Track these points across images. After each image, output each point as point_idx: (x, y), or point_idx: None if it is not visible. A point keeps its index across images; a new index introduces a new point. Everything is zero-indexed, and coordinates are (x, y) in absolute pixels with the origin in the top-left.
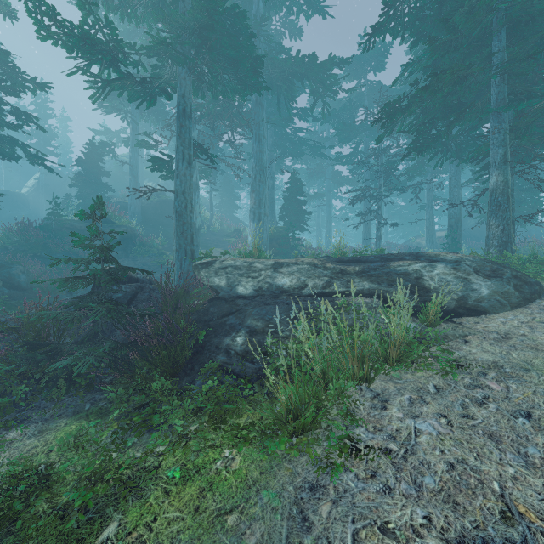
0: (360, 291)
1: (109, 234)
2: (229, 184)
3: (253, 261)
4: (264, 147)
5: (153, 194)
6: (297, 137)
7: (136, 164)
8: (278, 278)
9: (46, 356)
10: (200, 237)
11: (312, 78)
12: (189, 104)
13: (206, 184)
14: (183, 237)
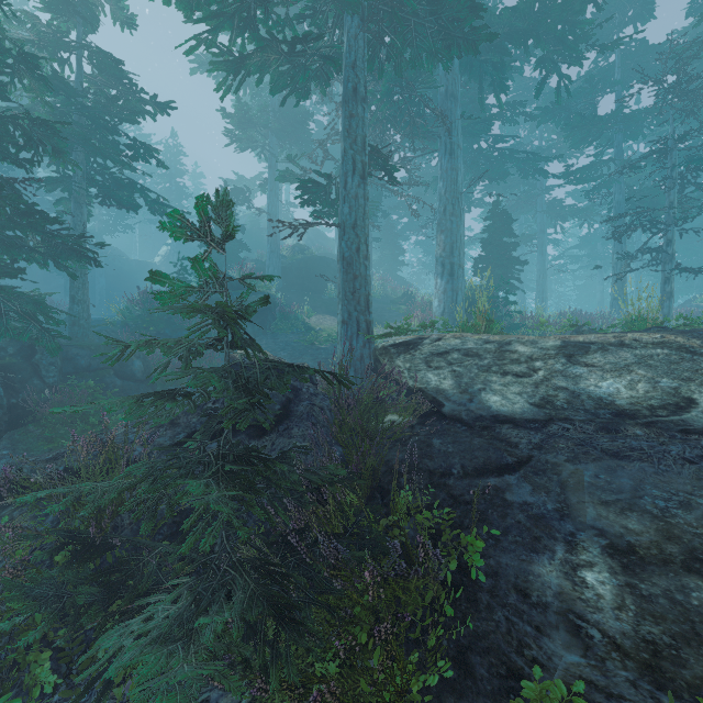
0: None
1: (241, 278)
2: (391, 233)
3: (507, 339)
4: (459, 162)
5: (296, 250)
6: (498, 149)
7: (275, 212)
8: (587, 378)
9: (97, 590)
10: None
11: (541, 38)
12: (362, 80)
13: None
14: (353, 300)
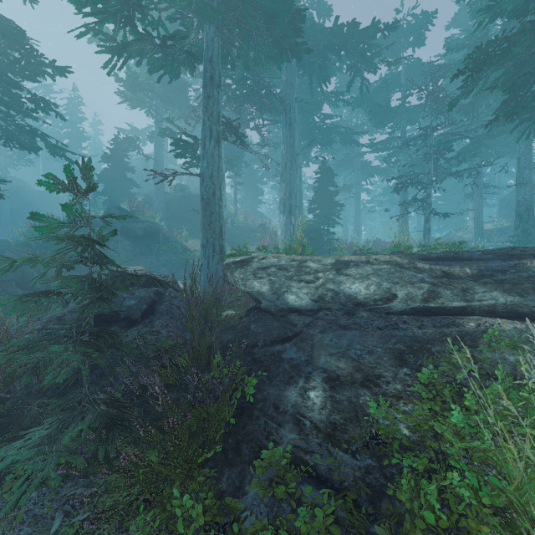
0: (491, 308)
1: (102, 217)
2: (252, 178)
3: (304, 259)
4: (295, 132)
5: (177, 189)
6: (326, 124)
7: (160, 158)
8: (345, 283)
9: None
10: (225, 232)
11: (350, 51)
12: (217, 71)
13: (231, 177)
14: (210, 230)
